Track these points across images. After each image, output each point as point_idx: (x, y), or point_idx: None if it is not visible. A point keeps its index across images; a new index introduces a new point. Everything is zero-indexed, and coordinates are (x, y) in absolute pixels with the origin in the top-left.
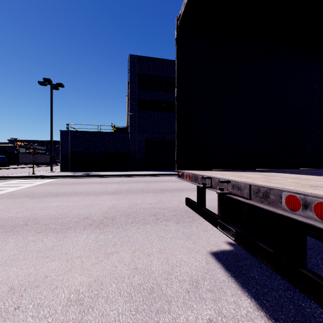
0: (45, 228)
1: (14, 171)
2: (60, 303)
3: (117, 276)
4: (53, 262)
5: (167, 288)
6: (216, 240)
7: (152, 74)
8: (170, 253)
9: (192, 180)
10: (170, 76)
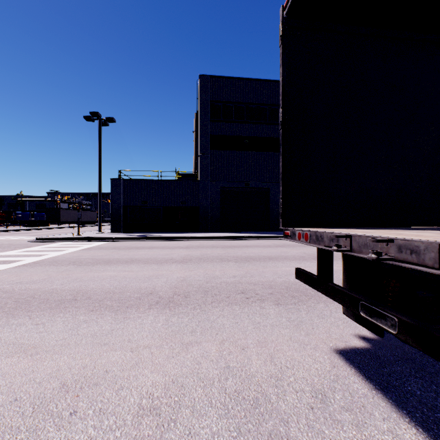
0: (99, 306)
1: (55, 232)
2: (129, 410)
3: (203, 378)
4: (113, 352)
5: (278, 400)
6: (340, 332)
7: (230, 100)
8: (274, 347)
9: (311, 241)
10: (255, 101)
